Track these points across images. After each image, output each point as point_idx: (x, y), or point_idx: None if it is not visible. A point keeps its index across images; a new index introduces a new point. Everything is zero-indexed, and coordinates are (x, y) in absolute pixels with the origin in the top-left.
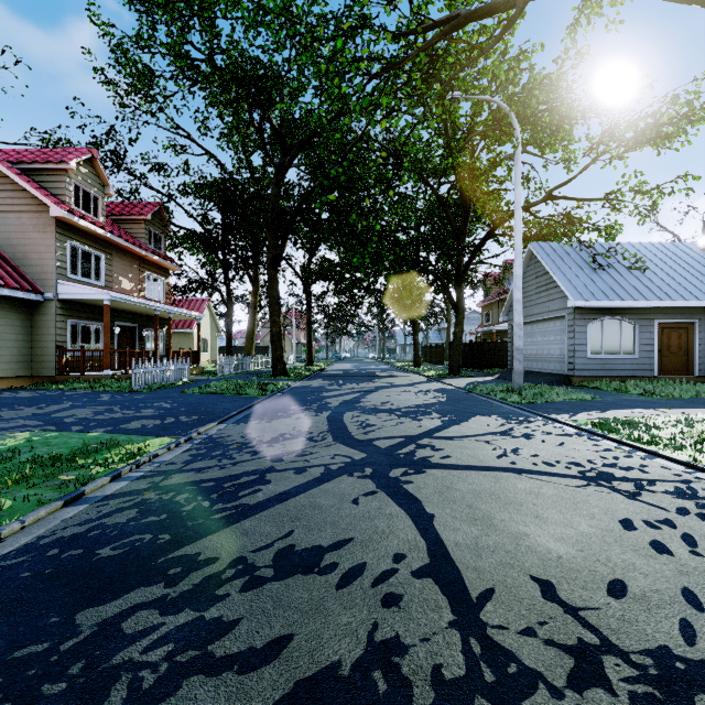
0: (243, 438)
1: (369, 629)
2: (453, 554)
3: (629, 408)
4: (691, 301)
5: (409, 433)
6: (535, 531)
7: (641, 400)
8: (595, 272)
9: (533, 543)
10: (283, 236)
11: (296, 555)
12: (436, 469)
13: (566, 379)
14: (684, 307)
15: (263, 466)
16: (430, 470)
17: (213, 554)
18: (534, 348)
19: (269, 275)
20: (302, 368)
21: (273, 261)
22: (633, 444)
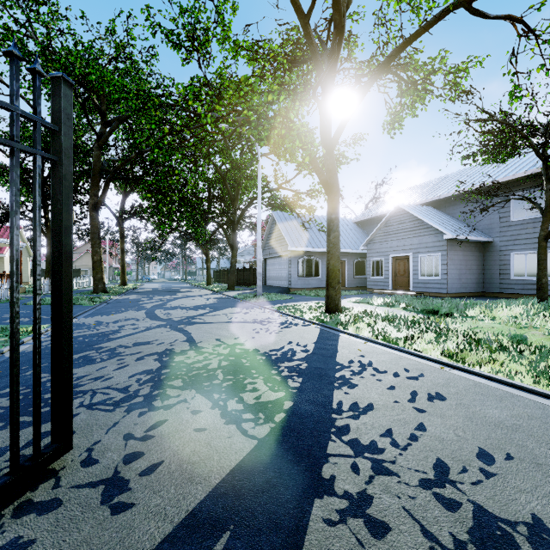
0: (96, 322)
1: (166, 348)
2: (195, 338)
3: (301, 301)
4: (343, 249)
5: (191, 315)
6: (224, 333)
7: (311, 298)
8: (303, 231)
9: (221, 334)
10: (104, 188)
11: (141, 343)
12: (198, 324)
13: (288, 290)
14: (341, 252)
15: (115, 329)
16: (195, 324)
17: (108, 346)
18: (275, 273)
19: (91, 216)
20: (117, 287)
21: (95, 206)
22: (284, 313)
